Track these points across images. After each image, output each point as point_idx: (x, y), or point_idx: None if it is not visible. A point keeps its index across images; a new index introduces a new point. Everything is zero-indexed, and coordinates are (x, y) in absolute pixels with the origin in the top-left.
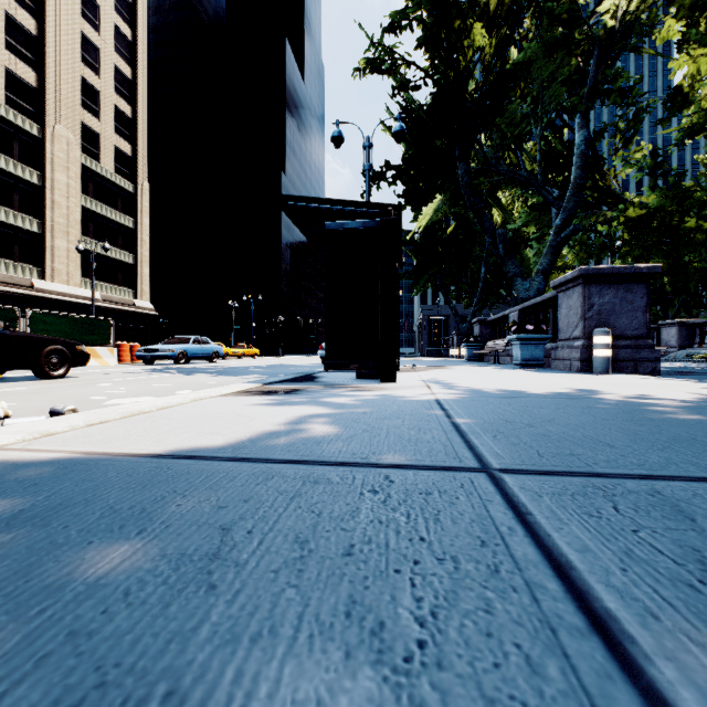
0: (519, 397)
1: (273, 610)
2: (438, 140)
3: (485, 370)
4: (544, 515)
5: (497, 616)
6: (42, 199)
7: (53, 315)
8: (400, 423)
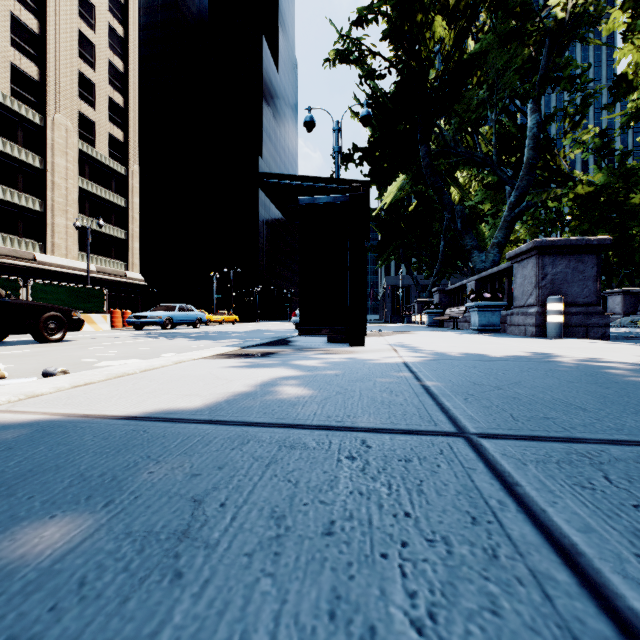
0: (482, 360)
1: (245, 608)
2: (401, 125)
3: (446, 335)
4: (533, 486)
5: (507, 620)
6: (43, 181)
7: (52, 285)
8: (372, 385)
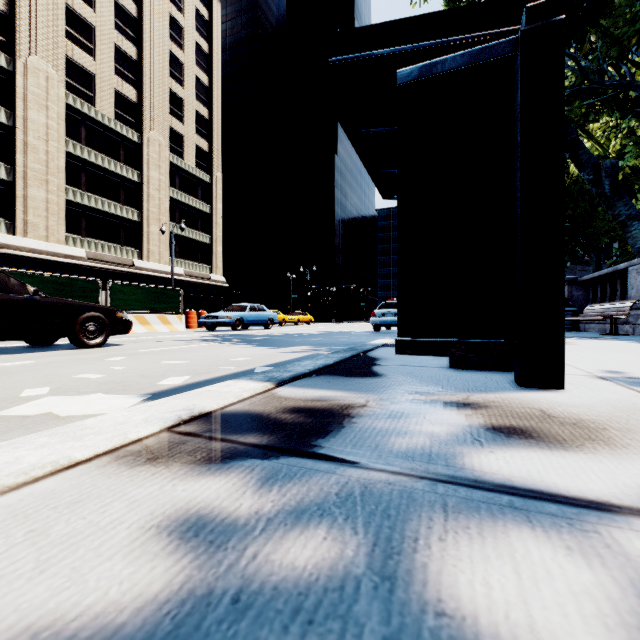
0: None
1: None
2: None
3: None
4: None
5: None
6: (141, 193)
7: (130, 286)
8: None
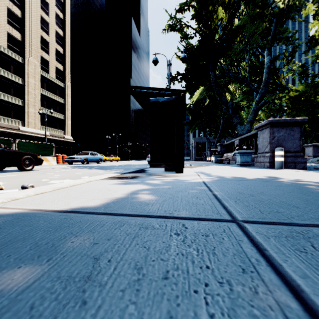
0: (243, 180)
1: None
2: (201, 62)
3: (224, 167)
4: (274, 250)
5: None
6: (23, 90)
7: (28, 142)
8: (187, 194)
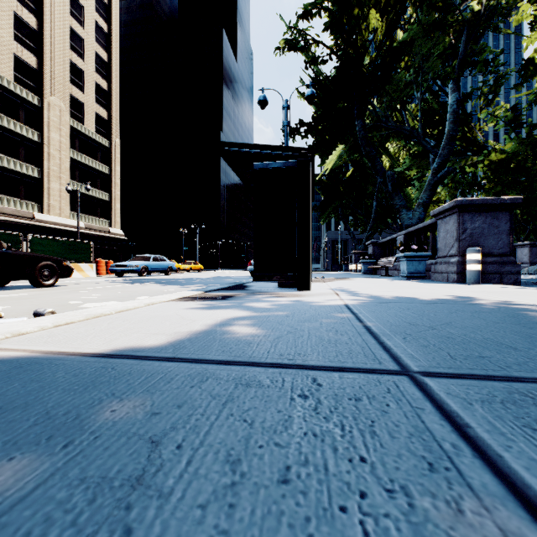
0: (414, 302)
1: None
2: (340, 103)
3: (379, 281)
4: (483, 428)
5: None
6: (41, 152)
7: (48, 239)
8: (319, 325)
